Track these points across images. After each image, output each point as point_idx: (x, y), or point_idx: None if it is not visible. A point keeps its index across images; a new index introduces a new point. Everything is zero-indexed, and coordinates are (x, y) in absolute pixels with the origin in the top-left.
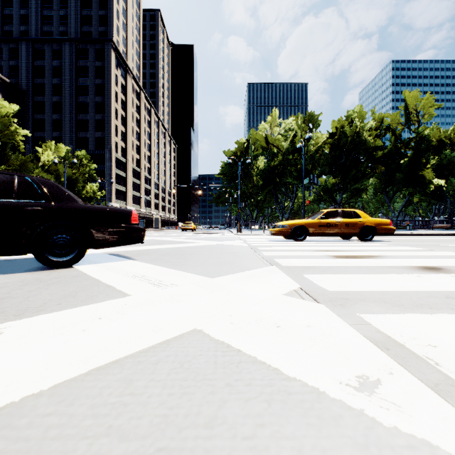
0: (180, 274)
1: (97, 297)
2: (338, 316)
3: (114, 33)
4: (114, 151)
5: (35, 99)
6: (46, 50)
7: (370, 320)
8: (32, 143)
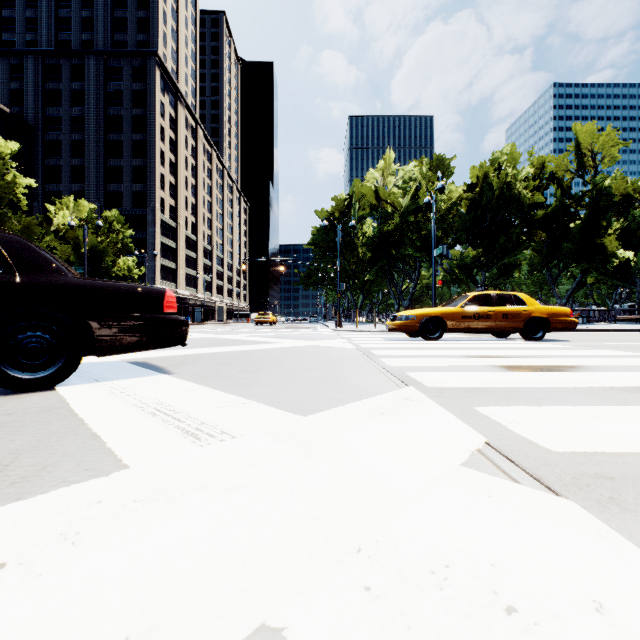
0: (242, 405)
1: (54, 470)
2: (639, 547)
3: (159, 43)
4: (160, 212)
5: (47, 138)
6: (62, 67)
7: None
8: (42, 199)
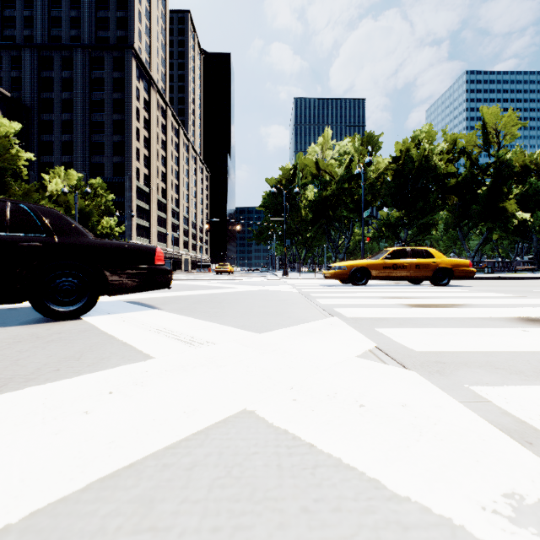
0: (217, 327)
1: (109, 360)
2: (439, 388)
3: (135, 38)
4: (136, 179)
5: (42, 117)
6: (54, 58)
7: (487, 396)
8: (37, 169)
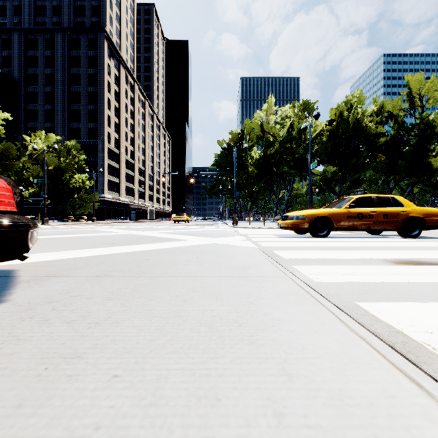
0: None
1: None
2: None
3: (107, 23)
4: (107, 142)
5: (28, 90)
6: (38, 40)
7: None
8: (24, 134)
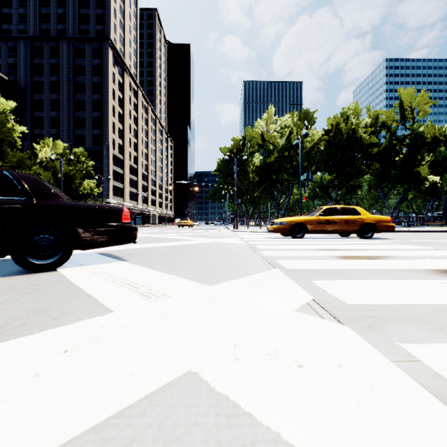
0: (173, 279)
1: (73, 313)
2: (372, 345)
3: (111, 31)
4: (112, 148)
5: (34, 97)
6: (44, 48)
7: (418, 355)
8: (30, 140)
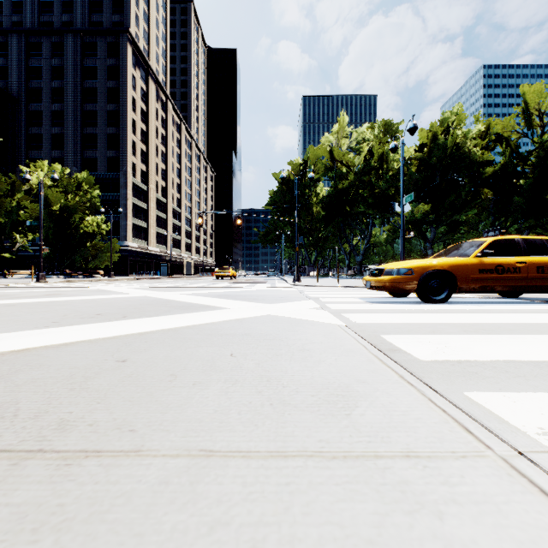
0: None
1: None
2: None
3: (131, 23)
4: (131, 175)
5: (30, 108)
6: (43, 44)
7: None
8: (25, 164)
